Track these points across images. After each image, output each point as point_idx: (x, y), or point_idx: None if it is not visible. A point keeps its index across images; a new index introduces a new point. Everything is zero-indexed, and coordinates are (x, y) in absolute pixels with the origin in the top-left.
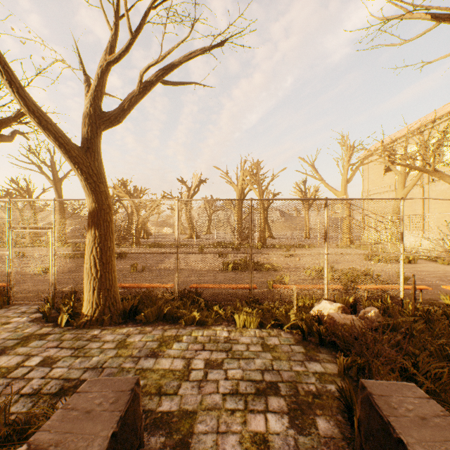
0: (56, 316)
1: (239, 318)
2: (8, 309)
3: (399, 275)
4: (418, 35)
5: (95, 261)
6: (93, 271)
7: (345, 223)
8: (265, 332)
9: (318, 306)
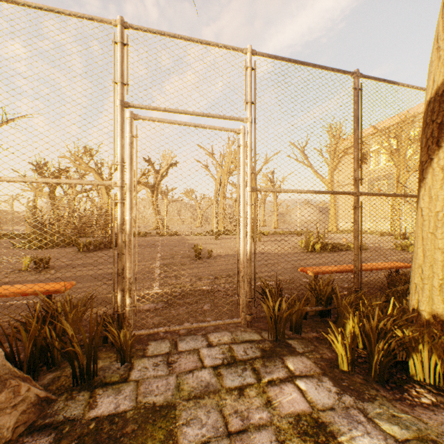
0: (337, 355)
1: None
2: (157, 360)
3: None
4: None
5: None
6: None
7: (331, 210)
8: None
9: None
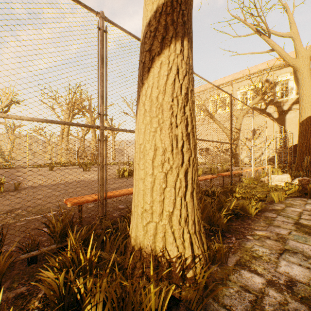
0: None
1: (274, 195)
2: None
3: (223, 167)
4: (244, 35)
5: (192, 122)
6: (191, 146)
7: None
8: (294, 200)
9: (275, 178)
